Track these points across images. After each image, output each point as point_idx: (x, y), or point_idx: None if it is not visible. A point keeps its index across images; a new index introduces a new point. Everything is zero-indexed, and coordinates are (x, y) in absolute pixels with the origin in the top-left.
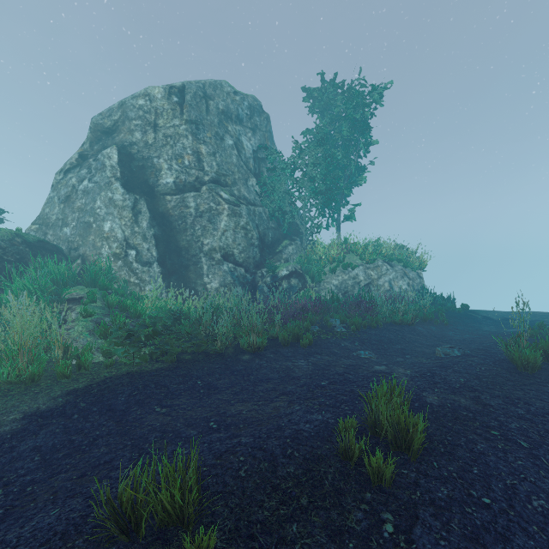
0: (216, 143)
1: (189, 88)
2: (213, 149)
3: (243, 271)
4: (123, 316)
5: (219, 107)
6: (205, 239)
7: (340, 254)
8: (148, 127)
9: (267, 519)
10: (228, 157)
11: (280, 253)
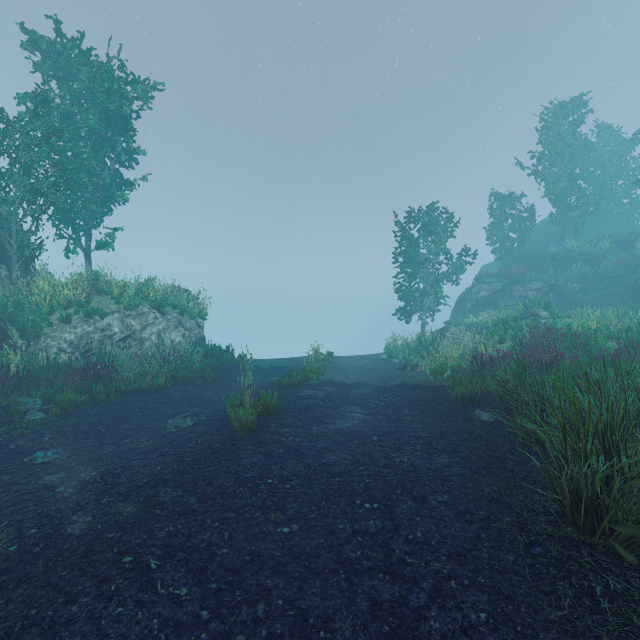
0: None
1: None
2: None
3: None
4: None
5: None
6: None
7: (83, 295)
8: None
9: None
10: None
11: None
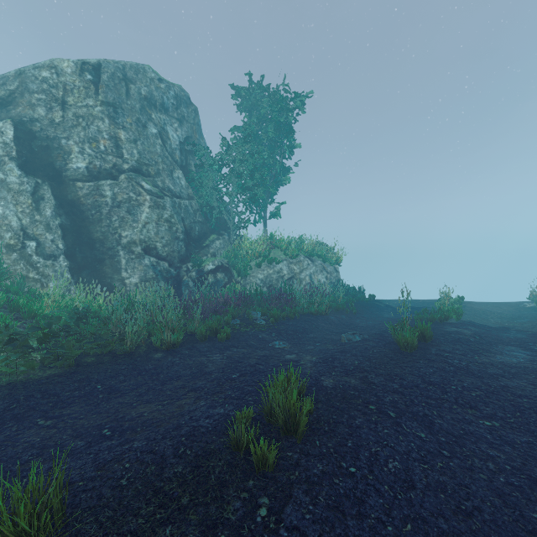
0: (138, 130)
1: (105, 67)
2: (133, 136)
3: (166, 265)
4: (13, 317)
5: (141, 92)
6: (123, 231)
7: (266, 249)
8: (55, 103)
9: (140, 527)
10: (151, 146)
11: (207, 247)
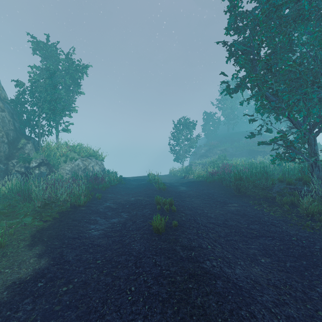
0: None
1: None
2: None
3: None
4: None
5: None
6: None
7: (67, 152)
8: None
9: (171, 221)
10: None
11: (22, 149)
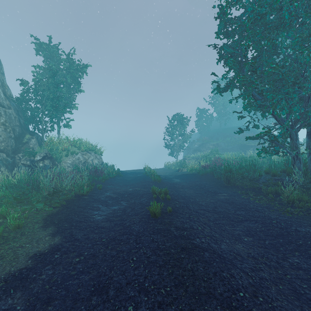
0: None
1: None
2: None
3: (5, 156)
4: None
5: None
6: None
7: (68, 146)
8: None
9: (166, 208)
10: None
11: (27, 143)
